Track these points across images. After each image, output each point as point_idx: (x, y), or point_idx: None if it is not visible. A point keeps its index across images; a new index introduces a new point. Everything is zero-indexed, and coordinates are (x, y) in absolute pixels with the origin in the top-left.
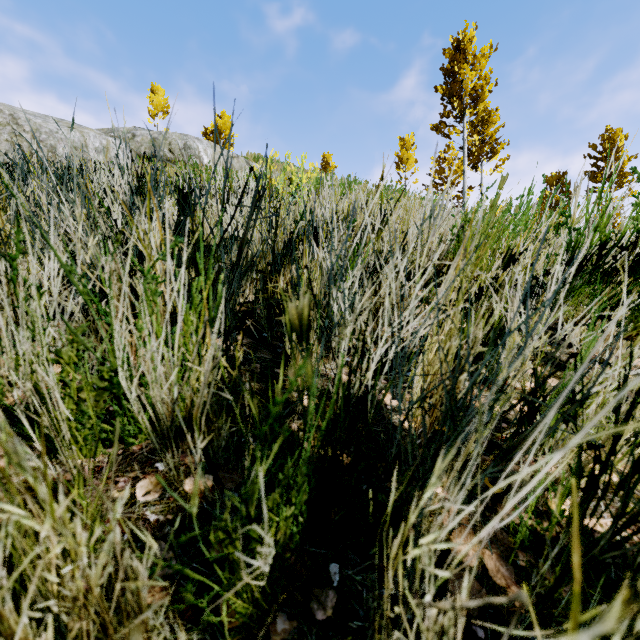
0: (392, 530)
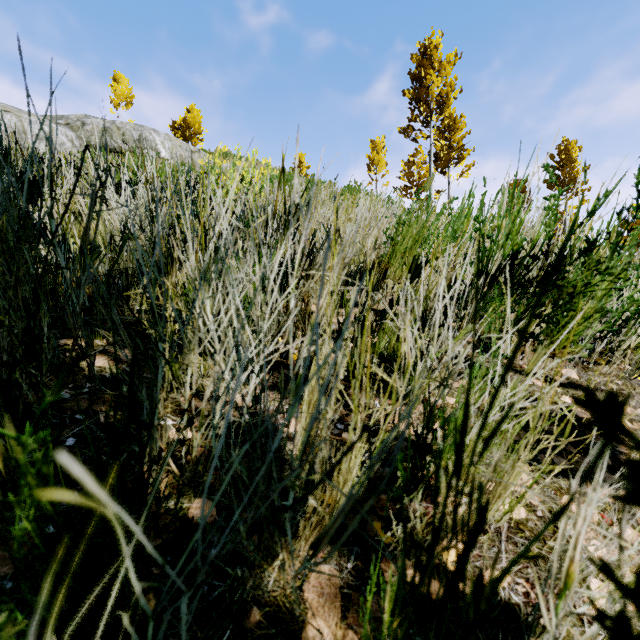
0: None
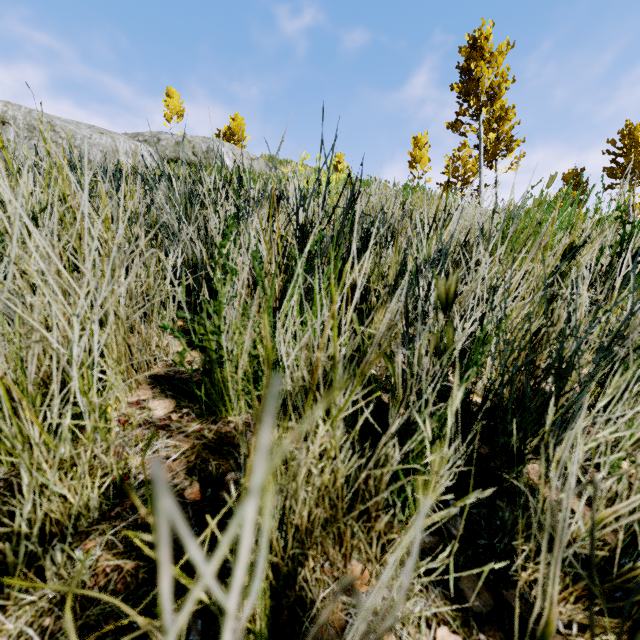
0: (509, 468)
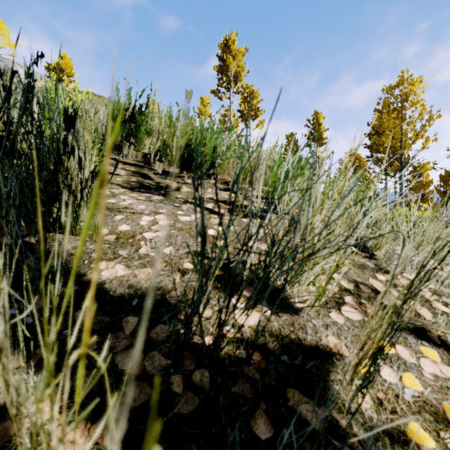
0: None
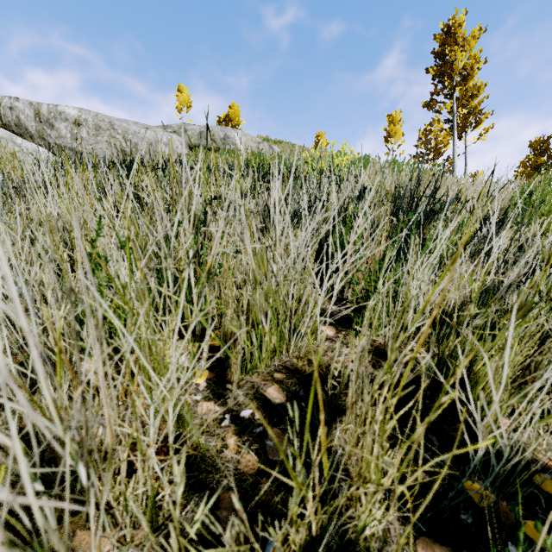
0: None
